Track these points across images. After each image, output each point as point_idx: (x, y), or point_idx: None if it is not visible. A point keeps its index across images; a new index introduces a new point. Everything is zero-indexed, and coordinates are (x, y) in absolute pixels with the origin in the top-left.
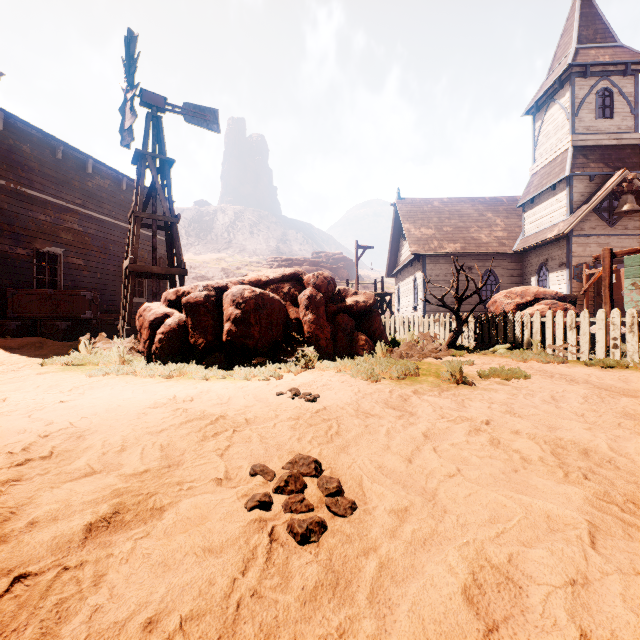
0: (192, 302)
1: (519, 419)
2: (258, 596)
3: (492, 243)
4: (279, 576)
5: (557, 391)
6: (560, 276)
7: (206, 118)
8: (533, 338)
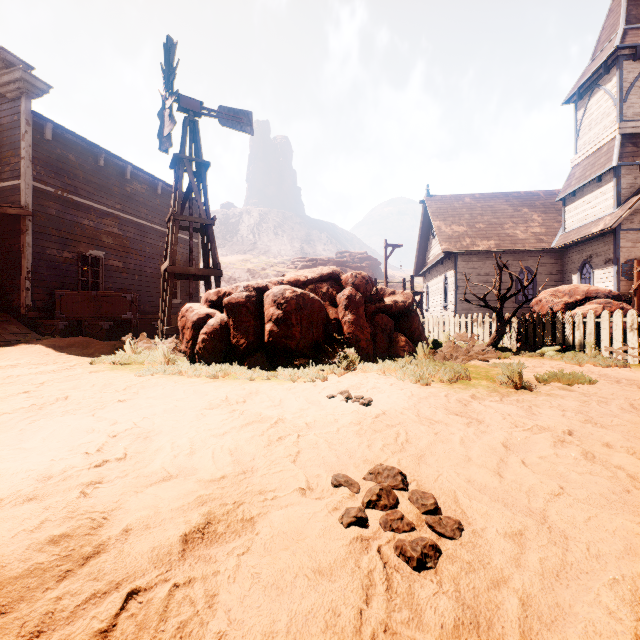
0: (234, 303)
1: (604, 430)
2: (391, 632)
3: (529, 239)
4: (407, 608)
5: (633, 398)
6: (606, 273)
7: (240, 120)
8: (586, 340)
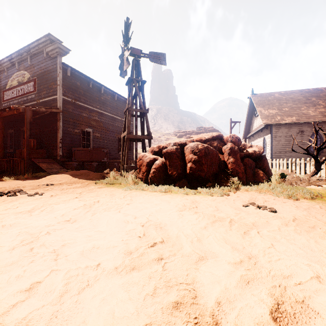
0: (169, 152)
1: None
2: None
3: (317, 115)
4: None
5: None
6: None
7: (159, 58)
8: None
